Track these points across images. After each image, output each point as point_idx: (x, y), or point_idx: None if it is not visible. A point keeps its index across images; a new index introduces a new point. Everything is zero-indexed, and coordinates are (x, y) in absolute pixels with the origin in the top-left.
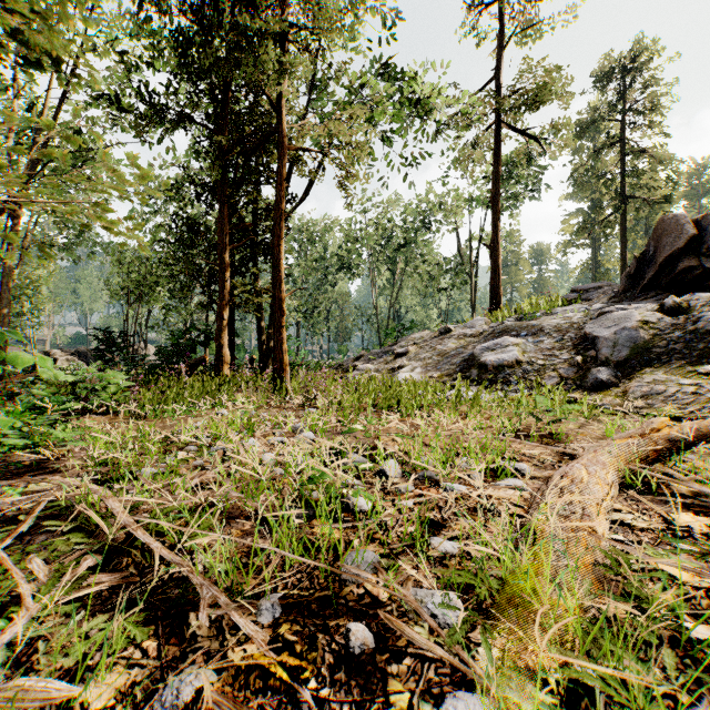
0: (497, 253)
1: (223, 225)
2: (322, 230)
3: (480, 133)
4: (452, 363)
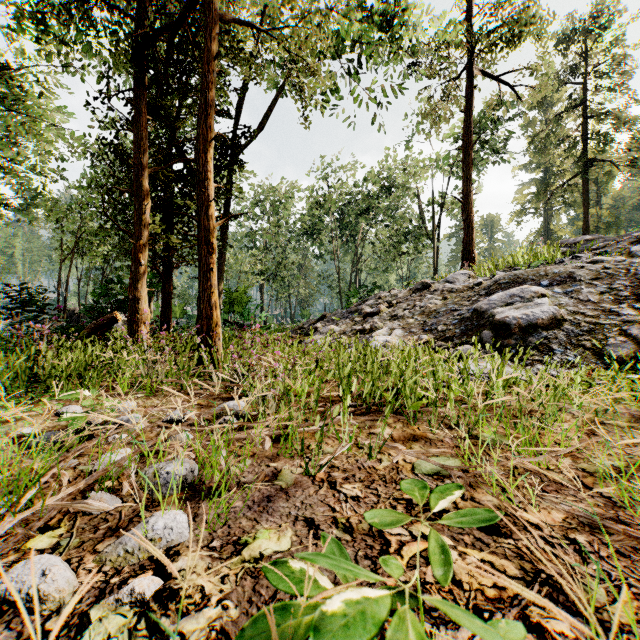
0: (470, 207)
1: (140, 139)
2: (285, 196)
3: (449, 84)
4: (445, 323)
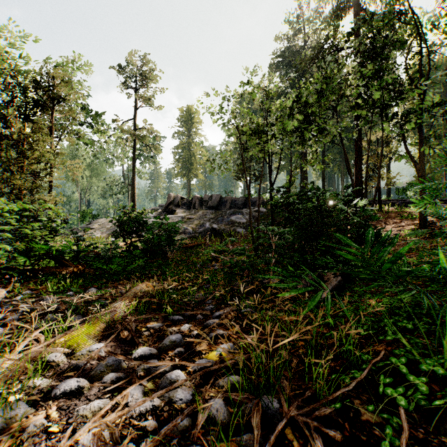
0: (134, 188)
1: None
2: None
3: (129, 137)
4: (110, 231)
